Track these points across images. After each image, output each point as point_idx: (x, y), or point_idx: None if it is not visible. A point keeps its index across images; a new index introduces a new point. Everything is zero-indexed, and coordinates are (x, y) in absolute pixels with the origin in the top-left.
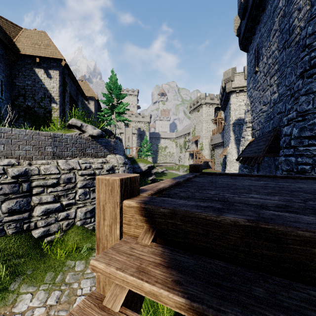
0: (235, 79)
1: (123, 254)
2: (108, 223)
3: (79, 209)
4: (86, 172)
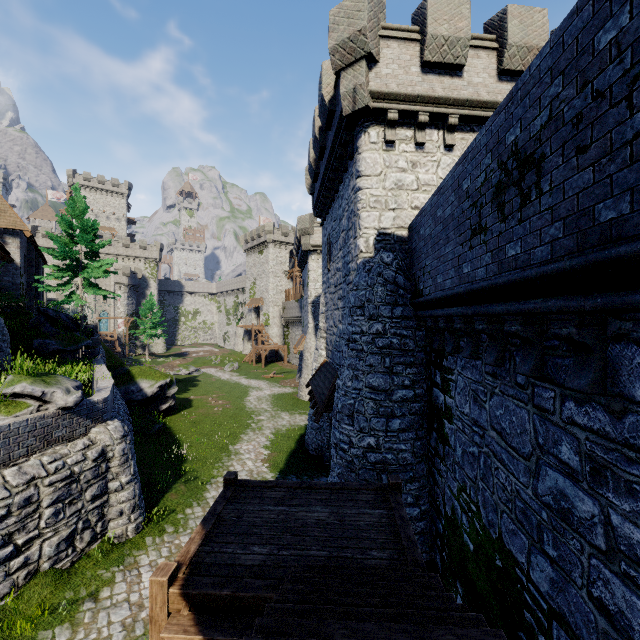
0: (315, 232)
1: (175, 625)
2: (159, 606)
3: (47, 542)
4: (58, 476)
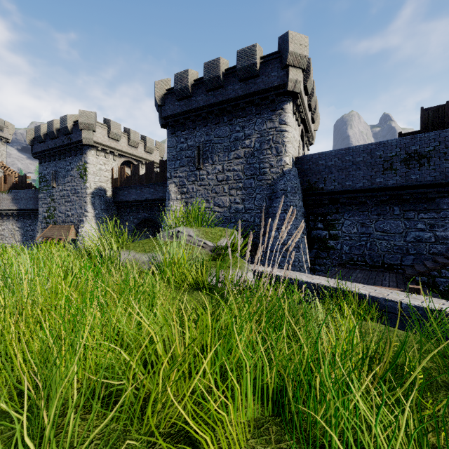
0: (97, 130)
1: None
2: None
3: None
4: None
